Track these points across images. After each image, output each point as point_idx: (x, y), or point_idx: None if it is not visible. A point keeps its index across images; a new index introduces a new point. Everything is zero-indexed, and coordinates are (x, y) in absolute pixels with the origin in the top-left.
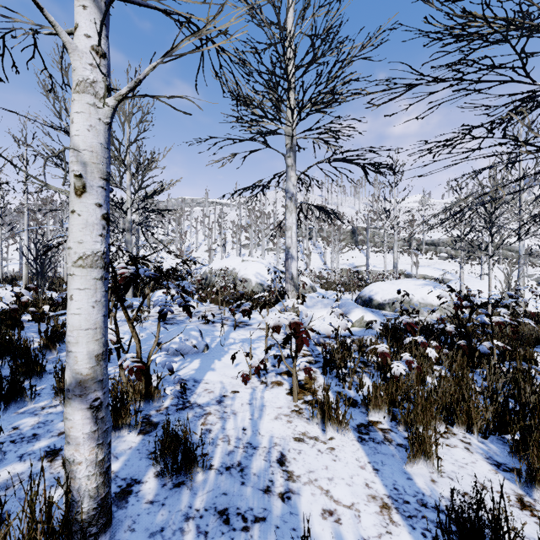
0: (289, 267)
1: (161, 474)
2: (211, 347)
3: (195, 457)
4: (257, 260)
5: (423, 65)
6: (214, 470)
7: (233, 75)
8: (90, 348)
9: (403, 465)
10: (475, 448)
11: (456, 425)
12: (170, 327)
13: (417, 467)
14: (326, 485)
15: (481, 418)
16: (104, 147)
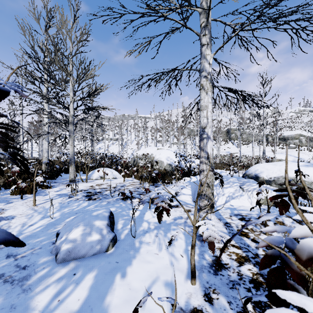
0: (205, 147)
1: None
2: (120, 238)
3: None
4: (167, 148)
5: None
6: None
7: None
8: None
9: None
10: None
11: None
12: (91, 204)
13: None
14: None
15: None
16: None
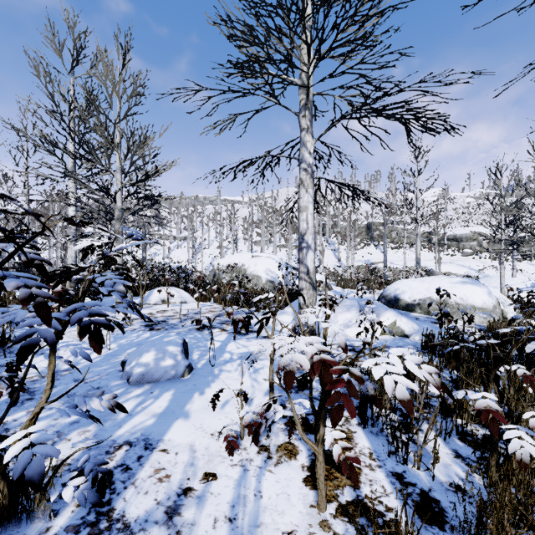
0: (304, 259)
1: None
2: (196, 367)
3: None
4: (268, 255)
5: None
6: None
7: None
8: None
9: None
10: None
11: None
12: (155, 335)
13: None
14: None
15: None
16: None
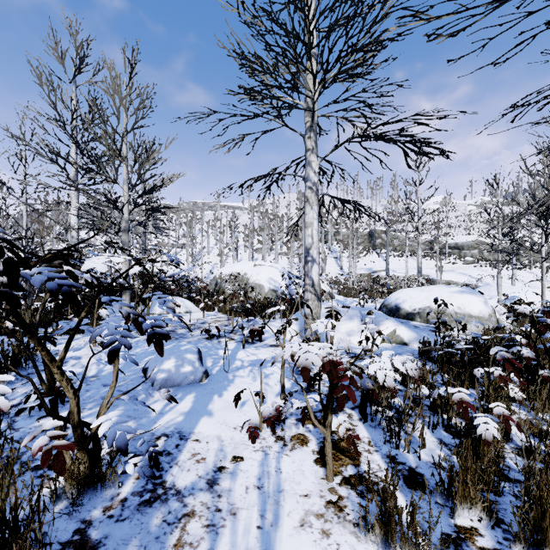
0: (310, 272)
1: None
2: (212, 373)
3: None
4: (270, 264)
5: None
6: None
7: None
8: None
9: None
10: None
11: None
12: (167, 344)
13: None
14: None
15: None
16: None
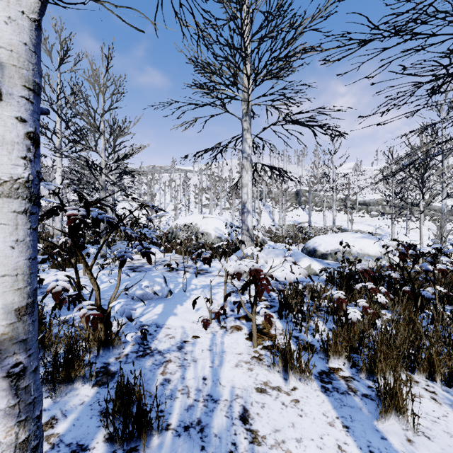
0: (245, 220)
1: (110, 440)
2: (174, 292)
3: (149, 419)
4: (216, 217)
5: (371, 29)
6: (171, 430)
7: (193, 15)
8: (8, 300)
9: (373, 420)
10: (442, 398)
11: (418, 372)
12: (138, 274)
13: (388, 423)
14: (295, 449)
15: (444, 365)
16: (29, 49)
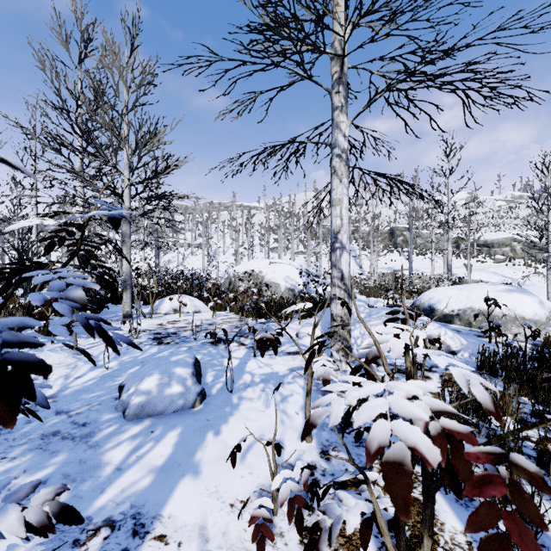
0: (338, 262)
1: None
2: (210, 393)
3: None
4: (287, 262)
5: None
6: None
7: None
8: None
9: None
10: None
11: None
12: (163, 350)
13: None
14: None
15: None
16: None
